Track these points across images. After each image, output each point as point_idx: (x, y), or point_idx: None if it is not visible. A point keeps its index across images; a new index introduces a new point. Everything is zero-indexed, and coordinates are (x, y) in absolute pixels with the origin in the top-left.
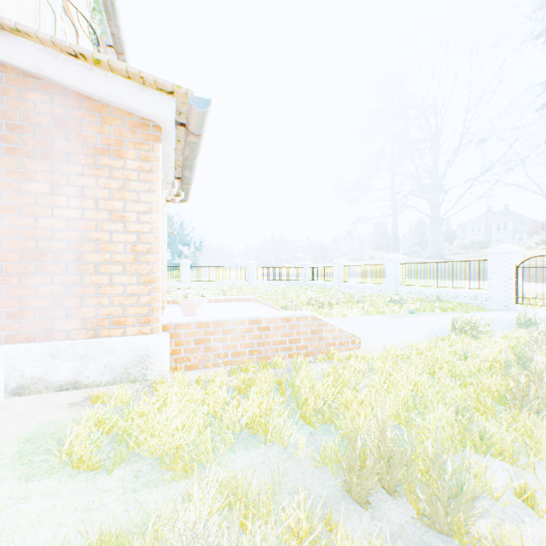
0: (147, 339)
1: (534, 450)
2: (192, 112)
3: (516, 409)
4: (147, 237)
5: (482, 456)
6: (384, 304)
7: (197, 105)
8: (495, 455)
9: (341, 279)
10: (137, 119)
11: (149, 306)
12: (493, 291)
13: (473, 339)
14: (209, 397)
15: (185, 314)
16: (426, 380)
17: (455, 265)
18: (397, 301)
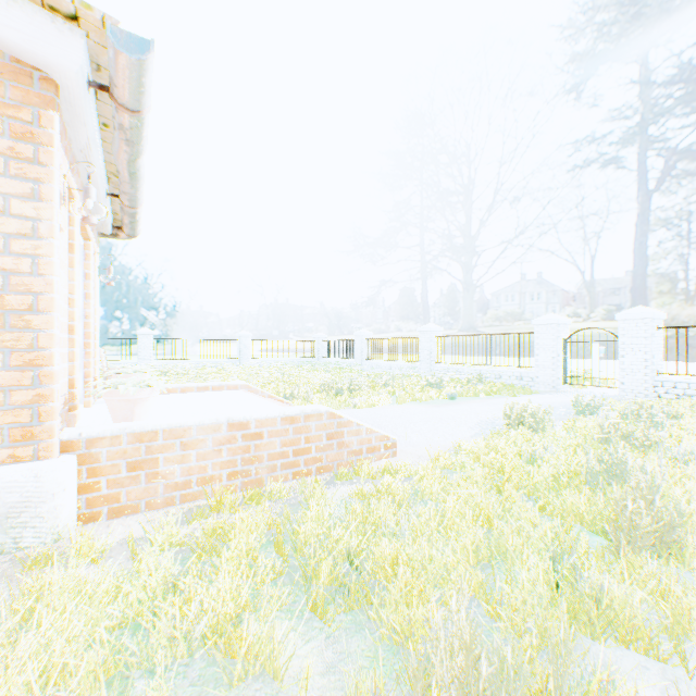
0: (23, 472)
1: (673, 622)
2: (115, 58)
3: (630, 550)
4: (26, 282)
5: (604, 645)
6: (419, 388)
7: (124, 45)
8: (622, 640)
9: (364, 356)
10: (5, 59)
11: (32, 409)
12: (540, 369)
13: (532, 432)
14: (134, 586)
15: (115, 417)
16: (495, 506)
17: (499, 339)
18: (434, 384)
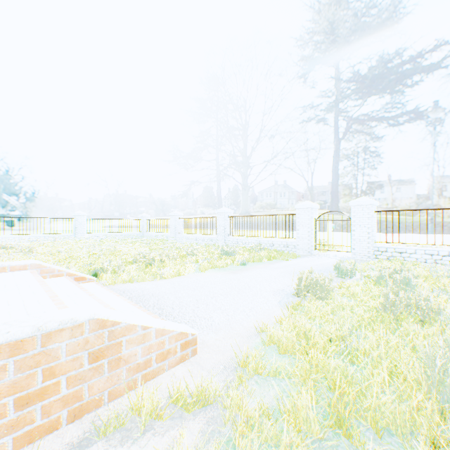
0: None
1: None
2: None
3: None
4: None
5: None
6: (217, 256)
7: None
8: None
9: (177, 230)
10: None
11: None
12: (300, 240)
13: (318, 299)
14: None
15: None
16: None
17: (272, 218)
18: (229, 252)
